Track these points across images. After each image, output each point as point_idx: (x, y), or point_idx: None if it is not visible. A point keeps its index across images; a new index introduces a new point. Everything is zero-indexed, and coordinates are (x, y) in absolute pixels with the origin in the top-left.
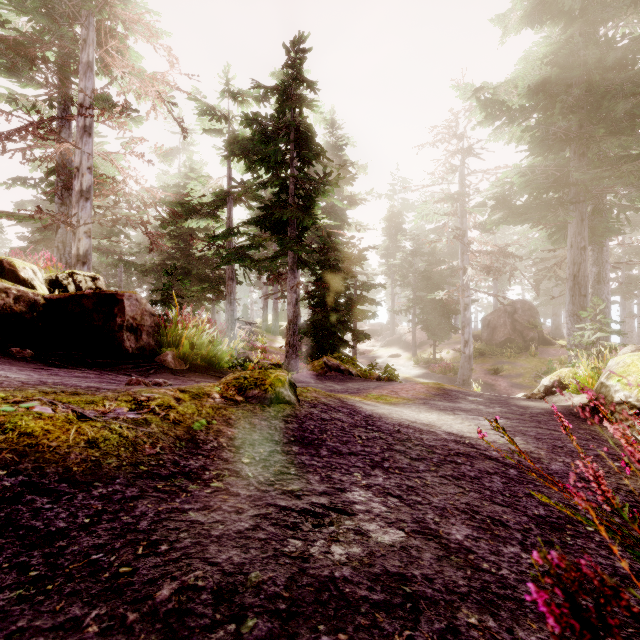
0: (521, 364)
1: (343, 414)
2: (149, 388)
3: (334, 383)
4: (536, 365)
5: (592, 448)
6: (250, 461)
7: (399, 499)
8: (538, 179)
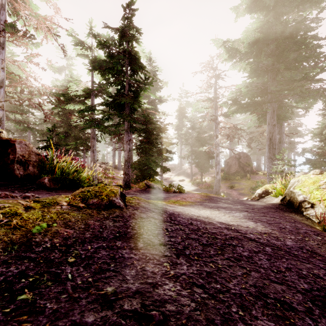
0: (243, 183)
1: (155, 213)
2: (10, 200)
3: (150, 194)
4: (250, 184)
5: (300, 228)
6: (75, 260)
7: (203, 289)
8: (253, 90)
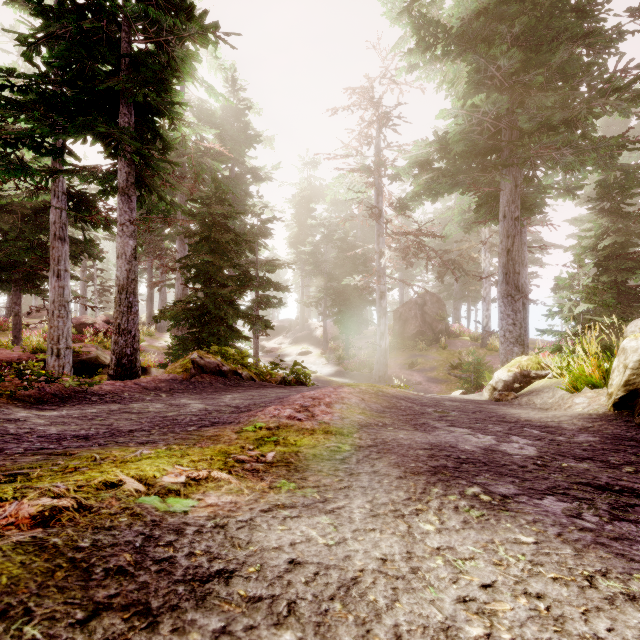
0: (433, 357)
1: None
2: None
3: (197, 397)
4: (447, 357)
5: None
6: None
7: None
8: (473, 132)
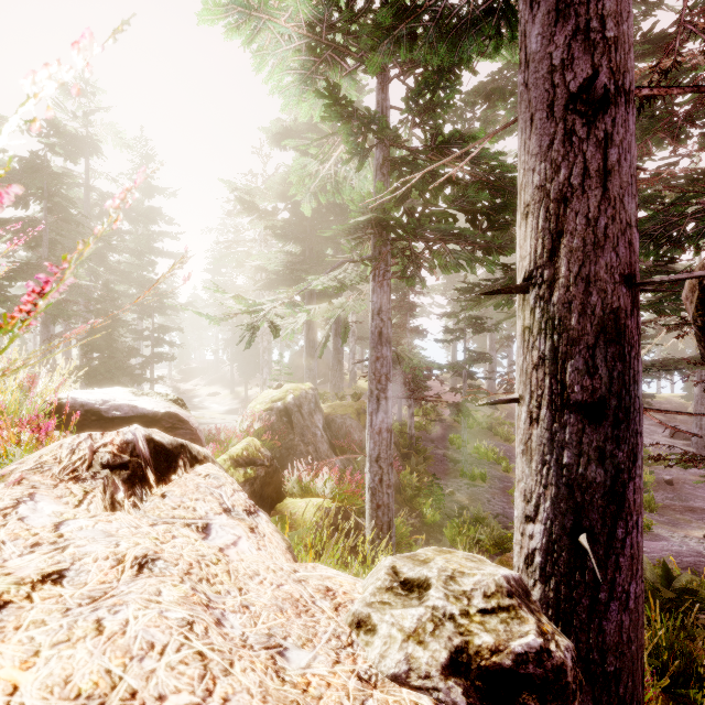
0: None
1: None
2: None
3: None
4: None
5: None
6: None
7: None
8: (283, 262)
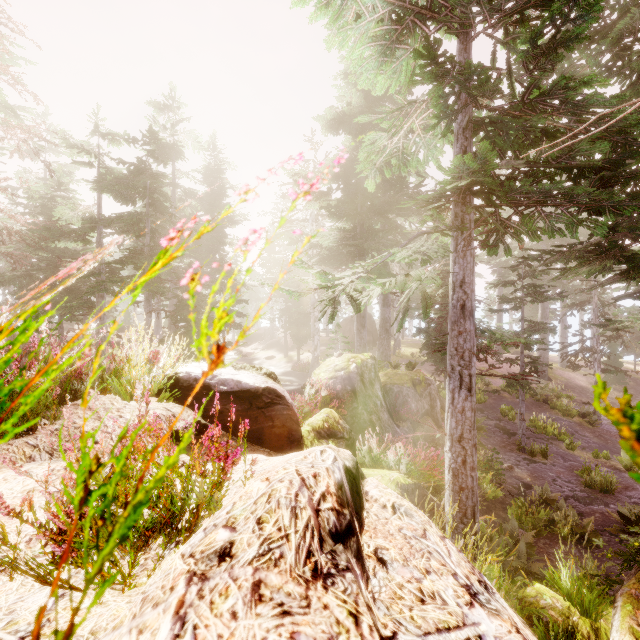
0: None
1: None
2: None
3: None
4: None
5: None
6: None
7: None
8: (336, 238)
